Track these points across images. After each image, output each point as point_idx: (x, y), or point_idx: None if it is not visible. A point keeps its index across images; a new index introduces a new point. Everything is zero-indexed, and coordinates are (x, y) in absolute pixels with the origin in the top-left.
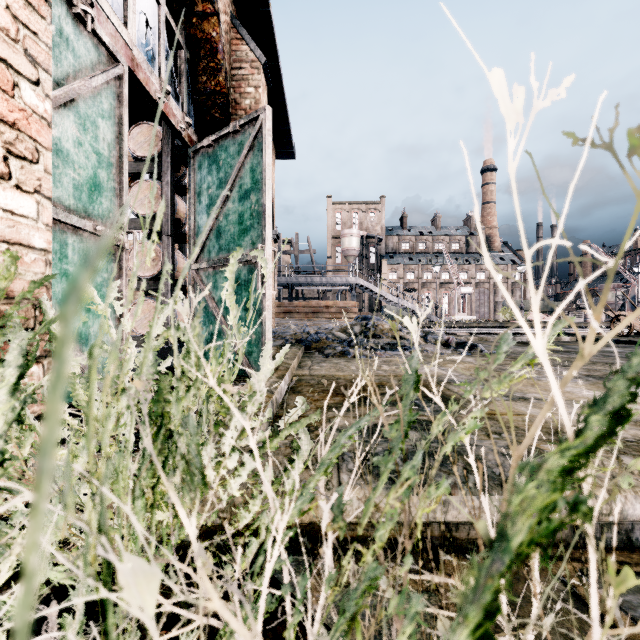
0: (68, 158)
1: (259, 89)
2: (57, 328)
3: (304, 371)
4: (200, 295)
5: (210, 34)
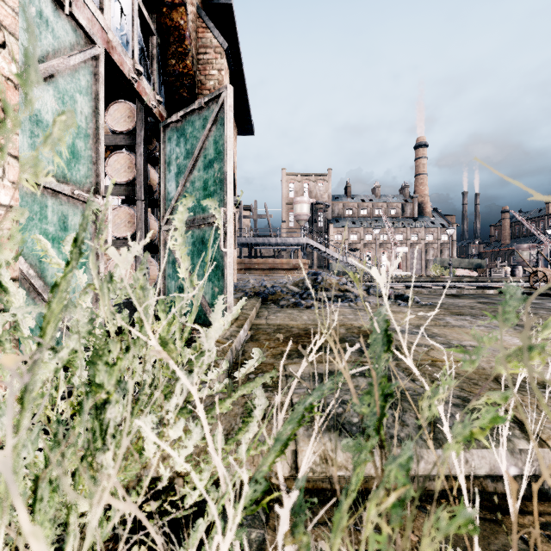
0: (48, 128)
1: (222, 72)
2: (9, 281)
3: (261, 320)
4: (140, 243)
5: (178, 22)
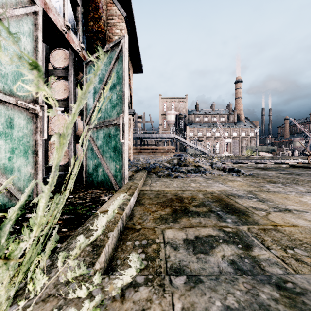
0: None
1: (122, 30)
2: None
3: (146, 187)
4: None
5: None
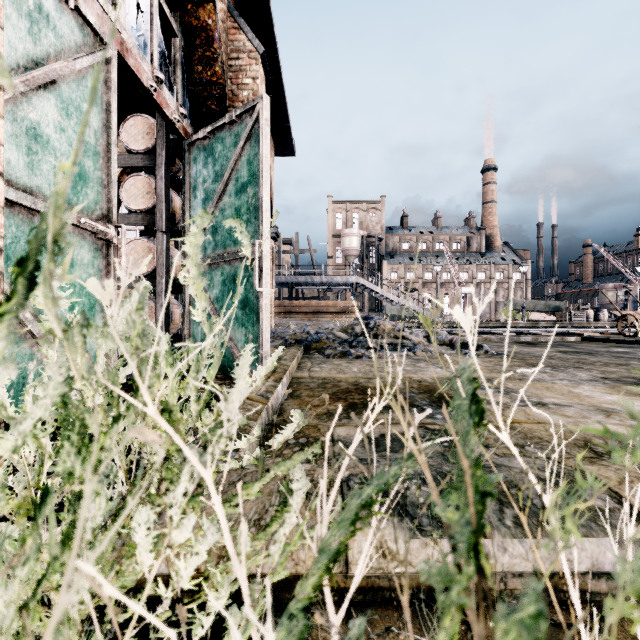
0: (48, 144)
1: (257, 80)
2: None
3: (303, 373)
4: (133, 273)
5: (206, 22)
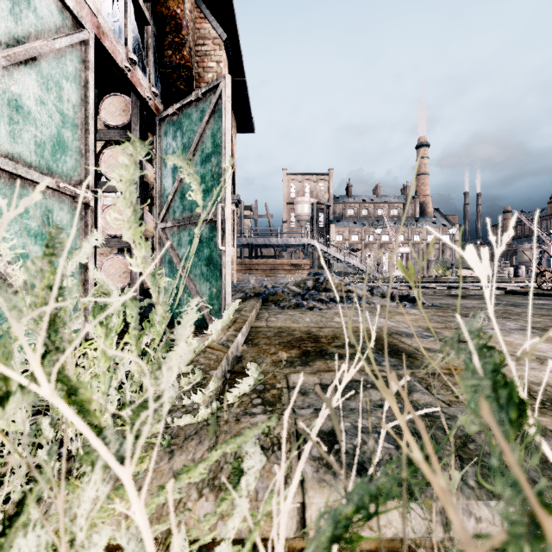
0: (29, 115)
1: (220, 64)
2: None
3: (261, 323)
4: (21, 202)
5: (175, 11)
